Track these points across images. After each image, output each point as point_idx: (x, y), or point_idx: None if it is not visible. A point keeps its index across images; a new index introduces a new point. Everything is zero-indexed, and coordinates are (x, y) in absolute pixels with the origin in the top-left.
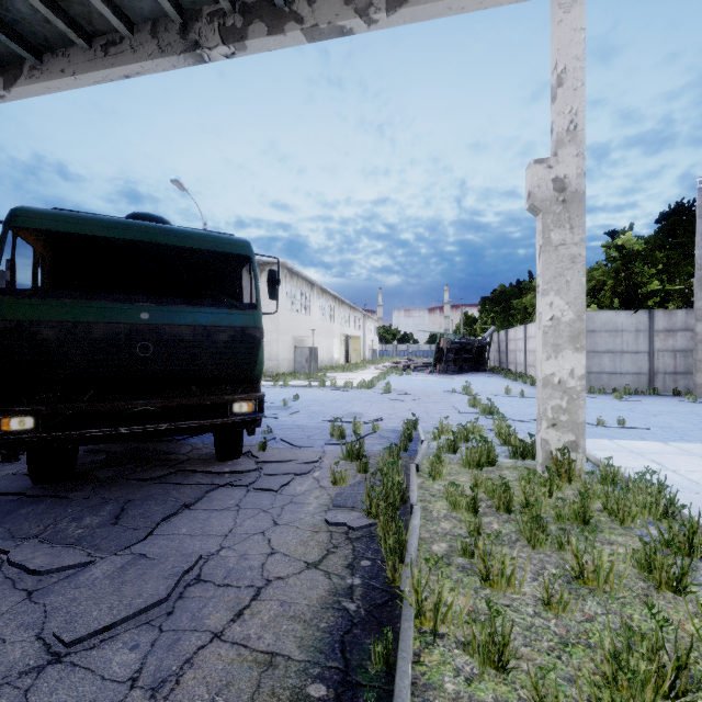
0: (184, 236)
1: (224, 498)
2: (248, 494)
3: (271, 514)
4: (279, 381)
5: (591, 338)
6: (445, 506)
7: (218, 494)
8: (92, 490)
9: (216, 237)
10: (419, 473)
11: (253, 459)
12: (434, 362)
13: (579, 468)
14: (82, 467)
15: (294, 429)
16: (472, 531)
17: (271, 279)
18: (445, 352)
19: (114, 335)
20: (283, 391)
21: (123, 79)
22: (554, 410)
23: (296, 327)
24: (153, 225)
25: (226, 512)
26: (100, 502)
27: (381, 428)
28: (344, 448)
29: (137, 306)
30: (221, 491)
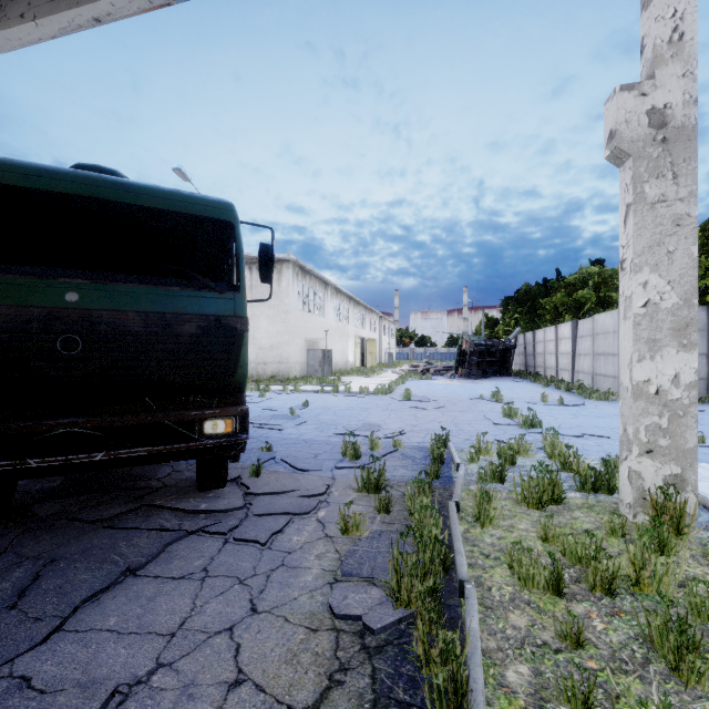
0: (140, 192)
1: (189, 555)
2: (224, 548)
3: (249, 590)
4: (289, 385)
5: None
6: (509, 577)
7: (183, 547)
8: (17, 538)
9: (186, 195)
10: (460, 514)
11: (243, 487)
12: (456, 366)
13: (687, 513)
14: (23, 499)
15: (299, 444)
16: (565, 638)
17: (263, 255)
18: (468, 355)
19: (22, 323)
20: (293, 396)
21: (92, 24)
22: (649, 431)
23: (309, 328)
24: (95, 175)
25: (185, 584)
26: (10, 564)
27: (403, 444)
28: (359, 472)
29: (61, 283)
30: (187, 543)
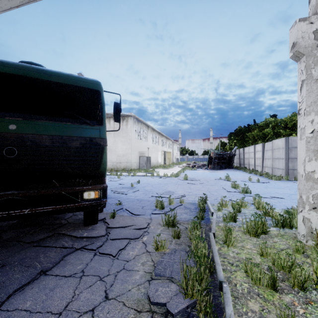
0: (51, 74)
1: (75, 262)
2: (94, 258)
3: (105, 284)
4: (131, 173)
5: (295, 151)
6: (245, 278)
7: (73, 257)
8: None
9: (76, 77)
10: (215, 239)
11: (106, 224)
12: (208, 164)
13: None
14: None
15: (135, 201)
16: None
17: (116, 108)
18: (213, 159)
19: None
20: (132, 178)
21: None
22: (314, 197)
23: (140, 147)
24: (28, 65)
25: (71, 280)
26: None
27: (184, 201)
28: (164, 216)
29: (7, 120)
30: (75, 255)
